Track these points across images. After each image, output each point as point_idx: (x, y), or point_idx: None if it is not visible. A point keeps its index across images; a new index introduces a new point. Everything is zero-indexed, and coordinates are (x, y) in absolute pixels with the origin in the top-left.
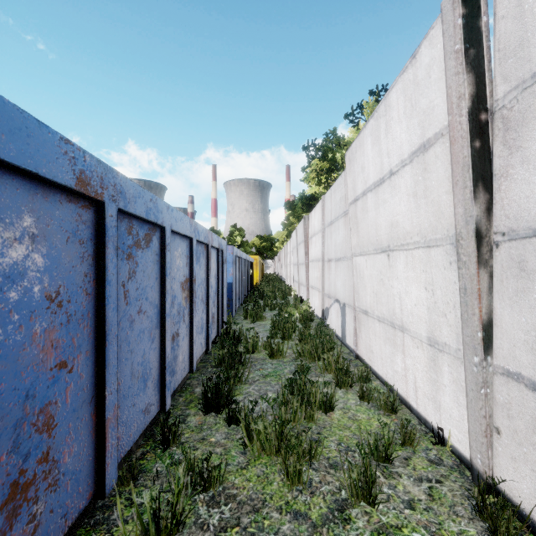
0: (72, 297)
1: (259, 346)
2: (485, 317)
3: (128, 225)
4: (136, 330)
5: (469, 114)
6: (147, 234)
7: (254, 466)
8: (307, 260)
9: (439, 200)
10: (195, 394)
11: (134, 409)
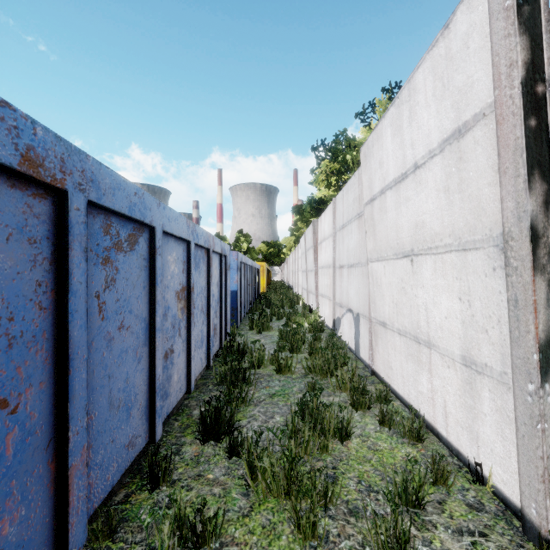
0: (16, 313)
1: (265, 360)
2: (542, 336)
3: (105, 223)
4: (115, 350)
5: (522, 85)
6: (132, 234)
7: (258, 513)
8: (317, 267)
9: (479, 194)
10: (193, 418)
11: (113, 445)
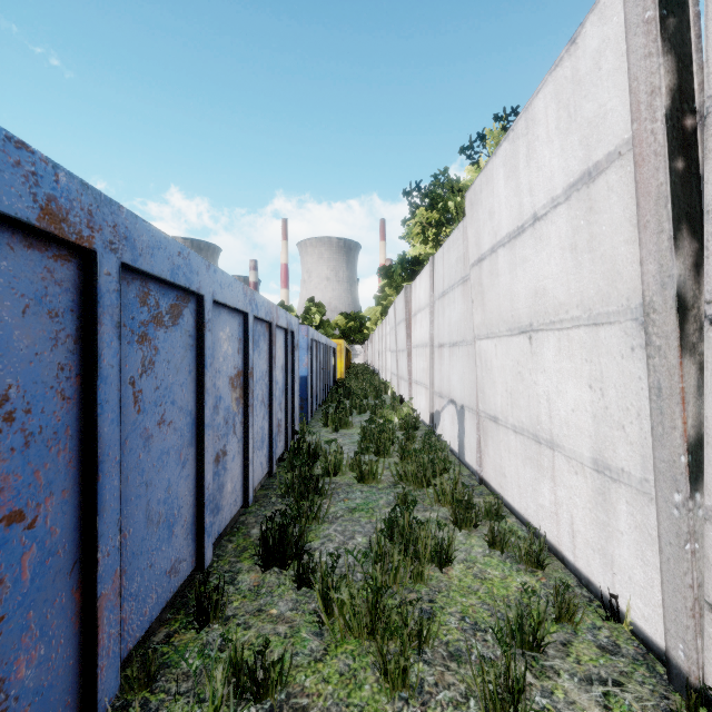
0: (34, 404)
1: (343, 465)
2: (692, 433)
3: (141, 291)
4: (154, 451)
5: (667, 118)
6: (175, 305)
7: (334, 657)
8: (410, 346)
9: (613, 254)
10: (251, 539)
11: (151, 571)
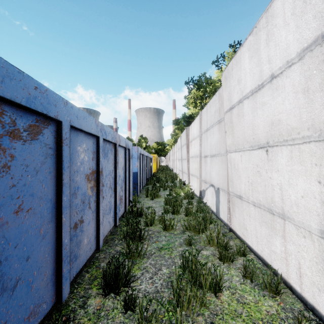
0: None
1: (155, 219)
2: None
3: None
4: (10, 233)
5: None
6: (34, 125)
7: None
8: (188, 157)
9: None
10: (100, 270)
11: None
